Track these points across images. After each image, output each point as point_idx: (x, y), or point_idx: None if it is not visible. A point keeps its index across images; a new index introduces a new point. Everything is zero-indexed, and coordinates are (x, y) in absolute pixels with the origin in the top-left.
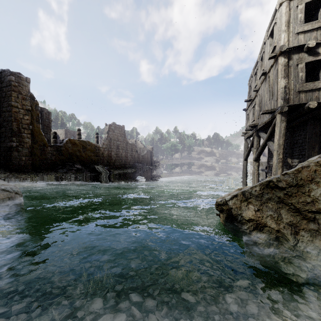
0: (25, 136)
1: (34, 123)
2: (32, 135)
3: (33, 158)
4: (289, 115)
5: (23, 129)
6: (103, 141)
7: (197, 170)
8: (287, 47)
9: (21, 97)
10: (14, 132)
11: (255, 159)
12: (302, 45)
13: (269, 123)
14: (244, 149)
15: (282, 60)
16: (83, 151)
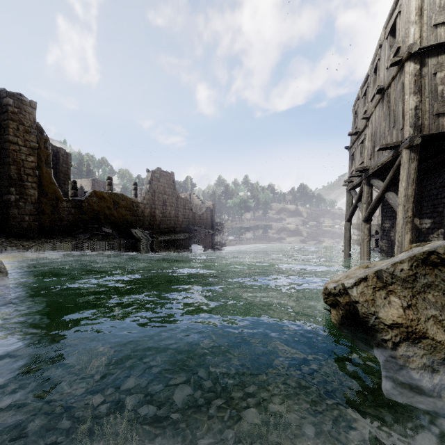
0: (29, 185)
1: (42, 167)
2: (39, 185)
3: (42, 218)
4: (420, 152)
5: (26, 175)
6: (144, 194)
7: (277, 236)
8: (419, 46)
9: (23, 128)
10: (13, 179)
11: (365, 219)
12: (443, 44)
13: (388, 164)
14: (347, 205)
15: (411, 67)
16: (114, 208)
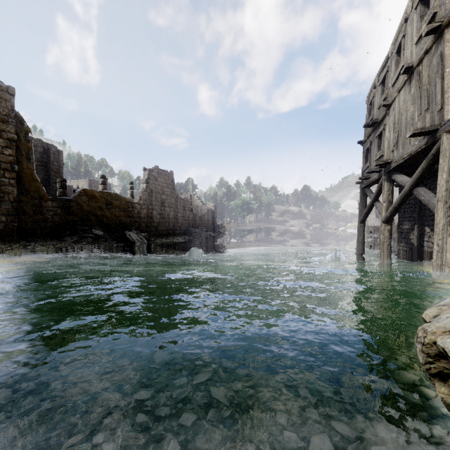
0: (7, 182)
1: (23, 162)
2: (19, 181)
3: (22, 219)
4: None
5: (3, 170)
6: (140, 194)
7: (281, 239)
8: None
9: None
10: None
11: (386, 220)
12: None
13: (417, 155)
14: (360, 204)
15: None
16: (107, 208)
